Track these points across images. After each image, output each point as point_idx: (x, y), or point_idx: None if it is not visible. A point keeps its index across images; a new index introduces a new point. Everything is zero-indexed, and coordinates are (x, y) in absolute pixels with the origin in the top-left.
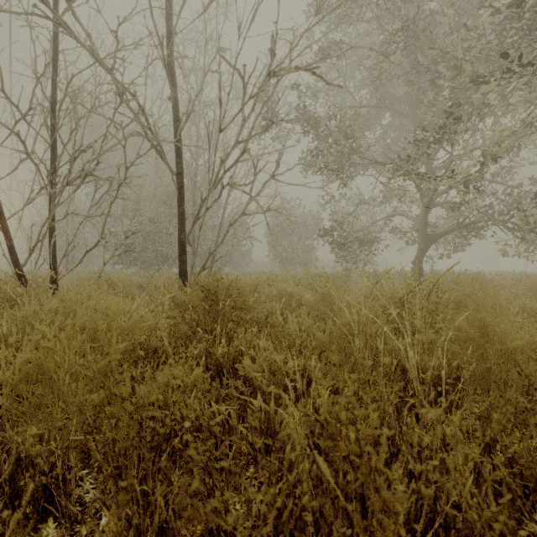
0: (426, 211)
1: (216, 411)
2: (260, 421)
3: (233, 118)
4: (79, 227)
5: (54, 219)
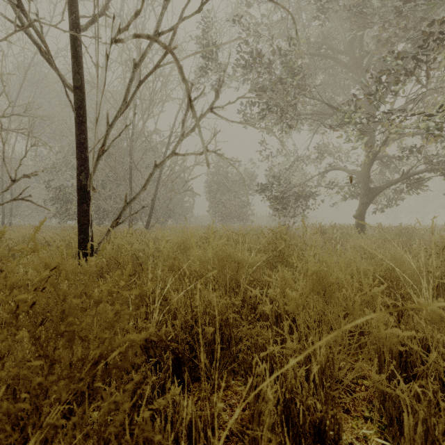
0: (370, 164)
1: None
2: None
3: None
4: None
5: None
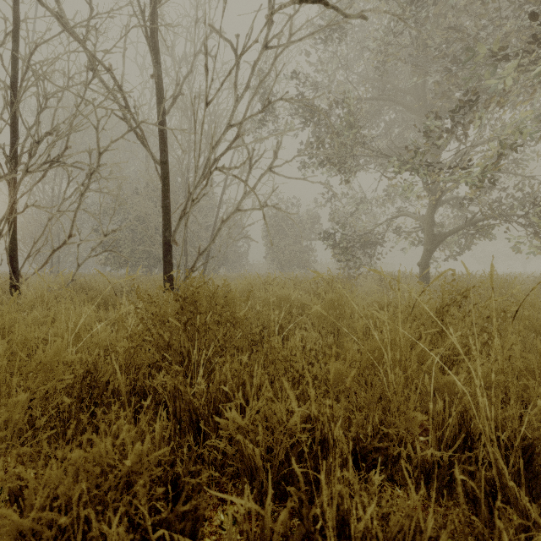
0: (433, 210)
1: (166, 533)
2: (248, 536)
3: (221, 85)
4: (48, 223)
5: (14, 213)
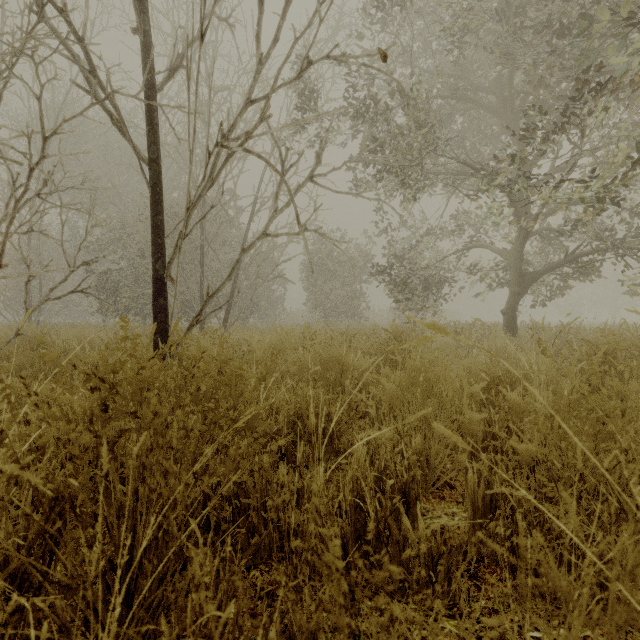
0: (523, 241)
1: None
2: None
3: None
4: None
5: None
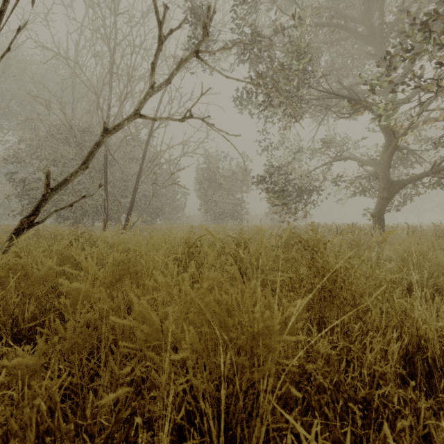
0: (393, 151)
1: None
2: None
3: None
4: None
5: None
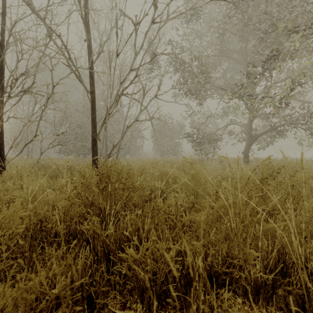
0: (251, 121)
1: None
2: None
3: (125, 43)
4: (23, 128)
5: (2, 122)
